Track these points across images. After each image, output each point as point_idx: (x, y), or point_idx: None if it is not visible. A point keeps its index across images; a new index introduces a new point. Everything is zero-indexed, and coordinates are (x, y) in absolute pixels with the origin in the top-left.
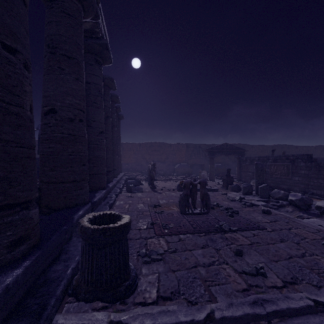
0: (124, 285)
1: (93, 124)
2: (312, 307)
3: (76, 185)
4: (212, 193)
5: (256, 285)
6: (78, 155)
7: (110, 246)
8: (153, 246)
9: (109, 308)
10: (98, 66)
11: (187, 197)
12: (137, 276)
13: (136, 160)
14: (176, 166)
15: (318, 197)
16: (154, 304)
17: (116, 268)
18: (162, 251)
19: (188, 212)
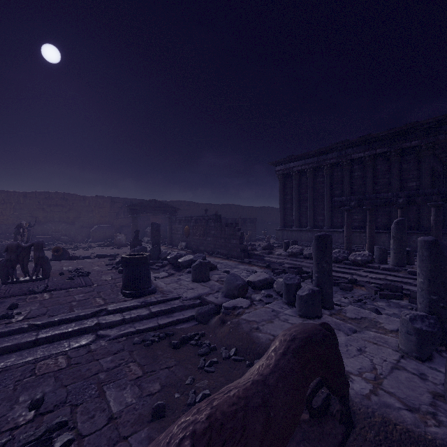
0: None
1: None
2: (24, 328)
3: None
4: (98, 260)
5: None
6: None
7: None
8: None
9: None
10: None
11: (12, 262)
12: None
13: (17, 219)
14: (93, 228)
15: (219, 256)
16: None
17: None
18: None
19: (10, 281)
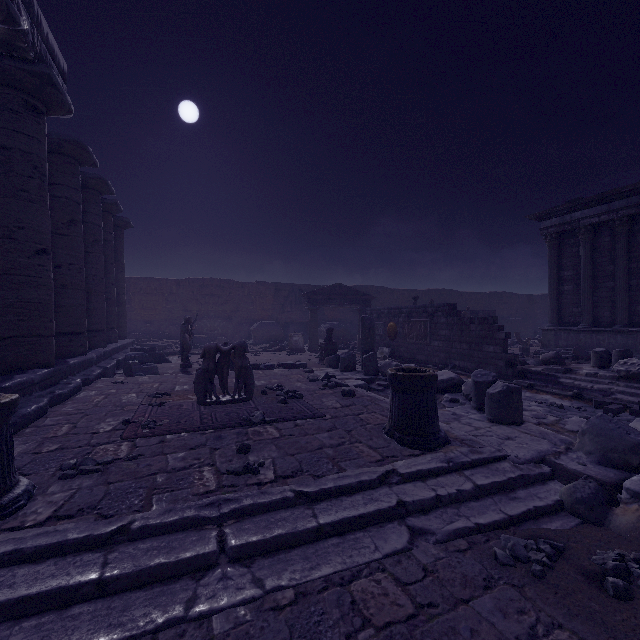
0: None
1: (19, 235)
2: (290, 499)
3: None
4: (289, 371)
5: (231, 485)
6: None
7: None
8: (100, 454)
9: None
10: (33, 116)
11: (210, 373)
12: (33, 497)
13: (170, 314)
14: (254, 326)
15: (460, 371)
16: (36, 526)
17: None
18: (108, 459)
19: (209, 400)
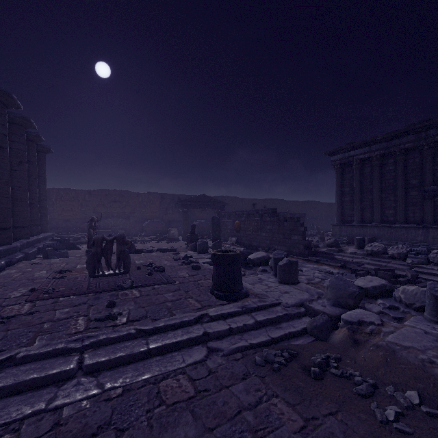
0: None
1: None
2: (133, 334)
3: None
4: (162, 254)
5: (95, 327)
6: None
7: None
8: (7, 312)
9: None
10: None
11: (98, 256)
12: None
13: (83, 214)
14: (146, 223)
15: None
16: None
17: None
18: (11, 315)
19: (97, 274)
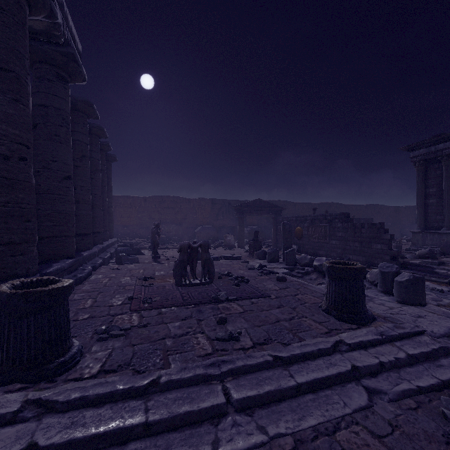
0: (56, 362)
1: (53, 166)
2: (270, 362)
3: (14, 248)
4: (230, 262)
5: (223, 349)
6: (17, 207)
7: (35, 314)
8: (120, 322)
9: (29, 388)
10: (62, 84)
11: (184, 264)
12: (83, 354)
13: (139, 221)
14: (197, 229)
15: None
16: (92, 378)
17: (44, 342)
18: (127, 326)
19: (184, 283)
